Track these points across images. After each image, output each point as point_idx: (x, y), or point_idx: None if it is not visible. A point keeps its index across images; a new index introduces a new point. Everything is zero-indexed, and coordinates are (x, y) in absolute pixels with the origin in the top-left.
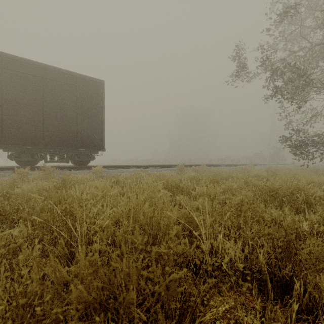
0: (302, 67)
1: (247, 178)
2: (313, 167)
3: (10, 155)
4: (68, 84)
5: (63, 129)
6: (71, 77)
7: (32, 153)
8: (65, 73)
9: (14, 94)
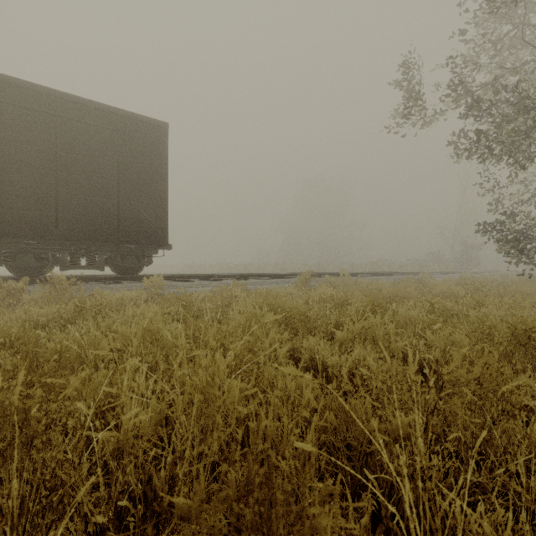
0: (532, 92)
1: (437, 301)
2: None
3: None
4: (102, 129)
5: (93, 210)
6: (107, 115)
7: (38, 253)
8: (97, 109)
9: (2, 146)
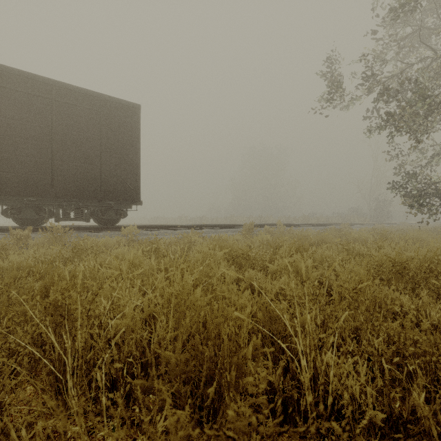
0: (425, 83)
1: (349, 244)
2: (435, 228)
3: (5, 211)
4: (88, 110)
5: (81, 174)
6: (92, 99)
7: (37, 208)
8: (84, 94)
9: (10, 123)
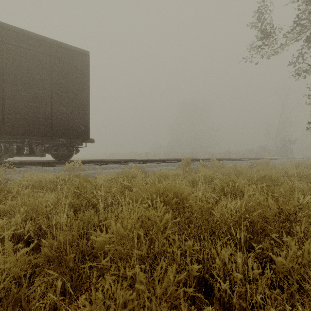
0: None
1: None
2: None
3: None
4: (39, 53)
5: (32, 113)
6: (43, 43)
7: None
8: (35, 38)
9: None
